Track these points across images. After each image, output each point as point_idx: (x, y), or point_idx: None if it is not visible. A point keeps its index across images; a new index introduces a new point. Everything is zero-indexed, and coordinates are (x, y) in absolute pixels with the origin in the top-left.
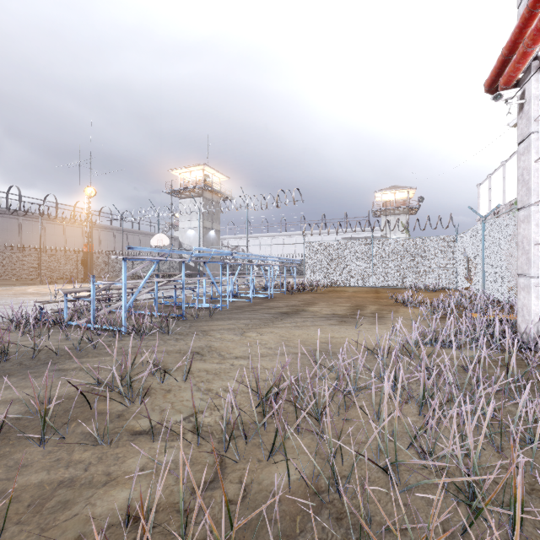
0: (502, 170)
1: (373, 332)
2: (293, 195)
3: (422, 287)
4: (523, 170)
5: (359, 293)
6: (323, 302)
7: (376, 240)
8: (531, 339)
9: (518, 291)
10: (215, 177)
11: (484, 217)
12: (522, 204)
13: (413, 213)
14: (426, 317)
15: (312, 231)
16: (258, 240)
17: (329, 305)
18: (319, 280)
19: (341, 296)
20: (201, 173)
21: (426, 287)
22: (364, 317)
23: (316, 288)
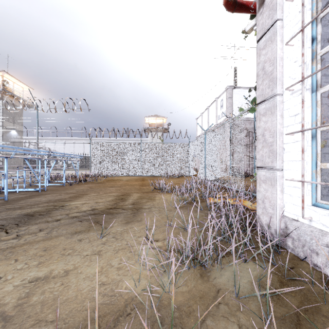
0: (207, 111)
1: (123, 241)
2: (79, 103)
3: (171, 175)
4: (265, 63)
5: (130, 181)
6: (94, 193)
7: (143, 144)
8: (276, 234)
9: (258, 183)
10: (18, 86)
11: (206, 130)
12: (263, 97)
13: (165, 132)
14: (180, 213)
15: (105, 138)
16: (63, 141)
17: (97, 197)
18: (102, 172)
19: (115, 185)
20: (1, 79)
21: (173, 175)
22: (122, 211)
23: (97, 178)
